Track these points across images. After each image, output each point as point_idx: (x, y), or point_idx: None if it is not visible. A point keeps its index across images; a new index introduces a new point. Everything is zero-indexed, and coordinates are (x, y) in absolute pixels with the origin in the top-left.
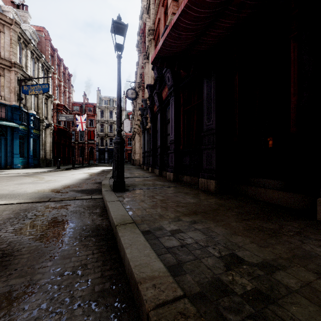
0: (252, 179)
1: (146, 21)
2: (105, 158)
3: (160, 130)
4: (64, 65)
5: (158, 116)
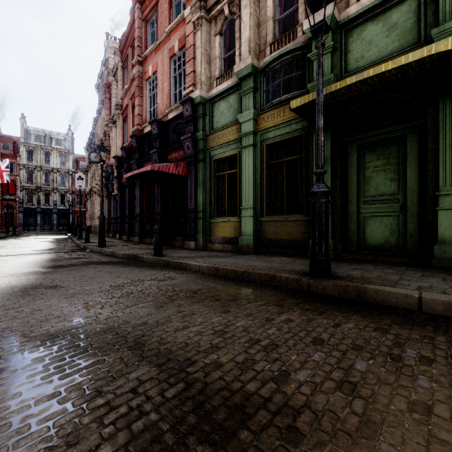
0: (176, 237)
1: (112, 82)
2: (36, 223)
3: (128, 202)
4: None
5: (126, 189)
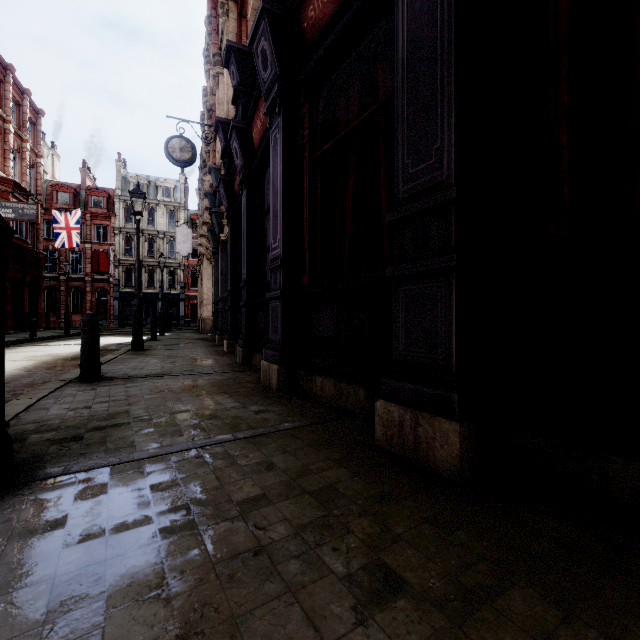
0: None
1: None
2: None
3: (247, 235)
4: (18, 84)
5: (242, 197)
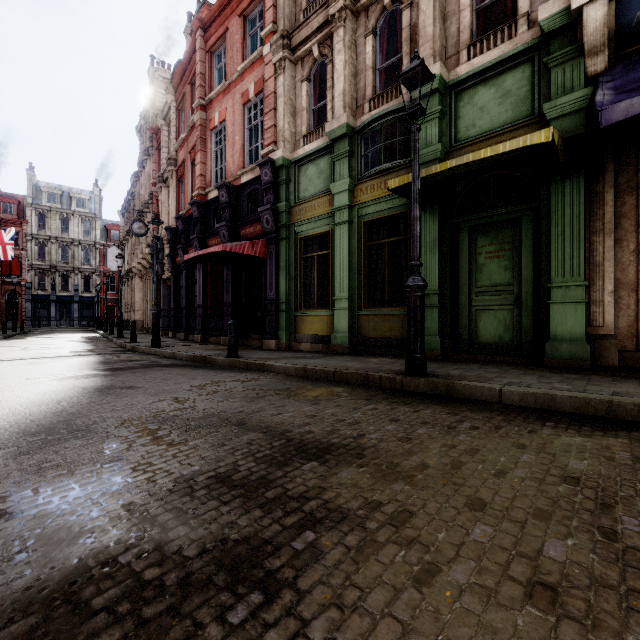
0: (251, 335)
1: (162, 127)
2: (49, 316)
3: (186, 289)
4: None
5: (183, 272)
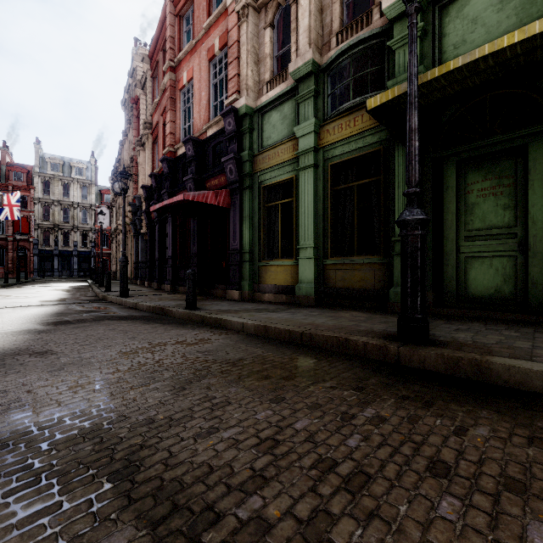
0: (216, 285)
1: (140, 96)
2: (53, 268)
3: (159, 242)
4: None
5: (156, 226)
